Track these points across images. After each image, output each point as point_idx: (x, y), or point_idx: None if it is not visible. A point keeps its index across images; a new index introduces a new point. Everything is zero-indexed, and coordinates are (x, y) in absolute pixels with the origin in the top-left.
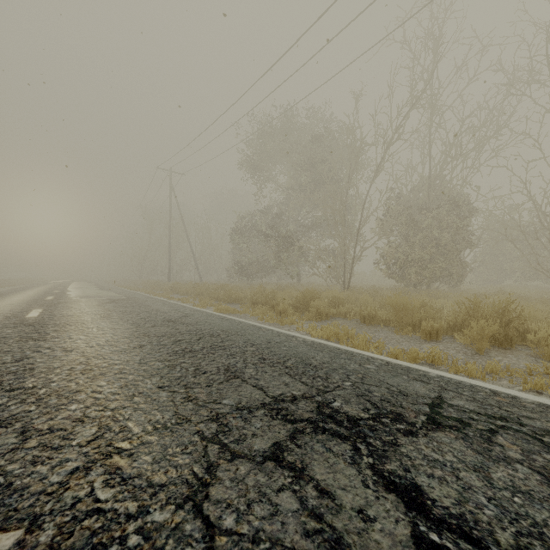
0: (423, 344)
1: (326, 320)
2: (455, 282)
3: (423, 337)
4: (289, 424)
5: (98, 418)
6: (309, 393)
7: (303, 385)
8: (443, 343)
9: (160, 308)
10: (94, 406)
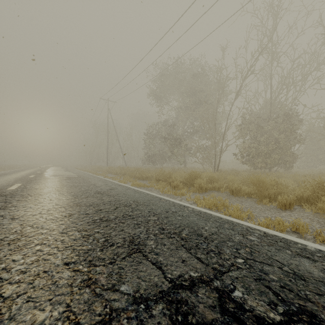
0: (281, 212)
1: (205, 193)
2: (287, 166)
3: (279, 207)
4: None
5: None
6: (206, 274)
7: (199, 262)
8: (296, 212)
9: (96, 183)
10: None
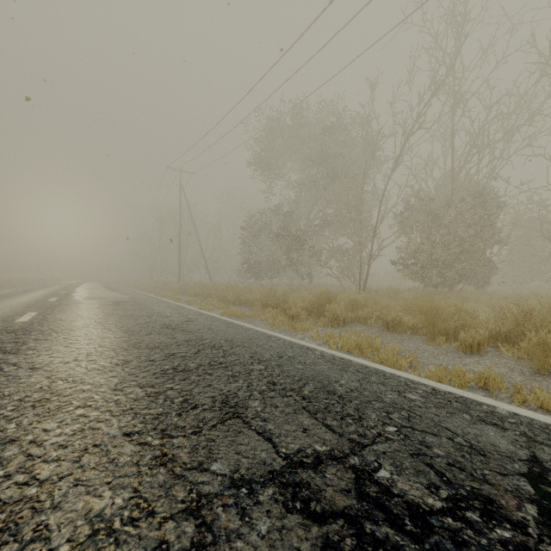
0: (464, 358)
1: (343, 326)
2: (480, 283)
3: (462, 349)
4: (314, 527)
5: (10, 504)
6: (339, 448)
7: (329, 432)
8: (489, 357)
9: (163, 311)
10: (18, 472)
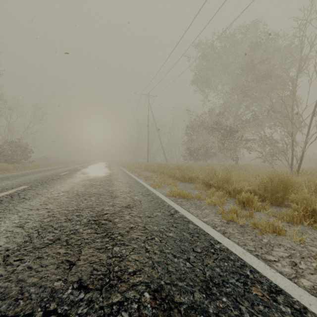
0: None
1: None
2: None
3: None
4: None
5: None
6: None
7: None
8: None
9: (118, 188)
10: None
